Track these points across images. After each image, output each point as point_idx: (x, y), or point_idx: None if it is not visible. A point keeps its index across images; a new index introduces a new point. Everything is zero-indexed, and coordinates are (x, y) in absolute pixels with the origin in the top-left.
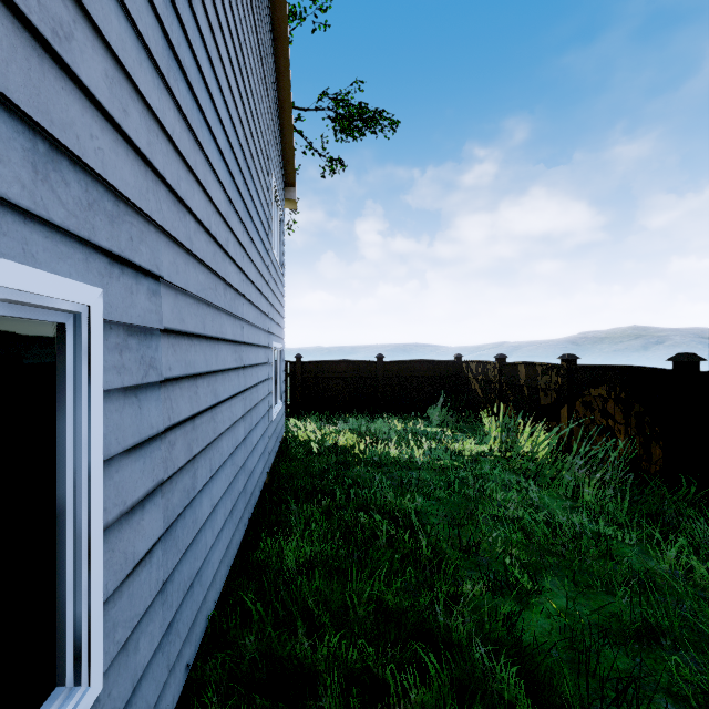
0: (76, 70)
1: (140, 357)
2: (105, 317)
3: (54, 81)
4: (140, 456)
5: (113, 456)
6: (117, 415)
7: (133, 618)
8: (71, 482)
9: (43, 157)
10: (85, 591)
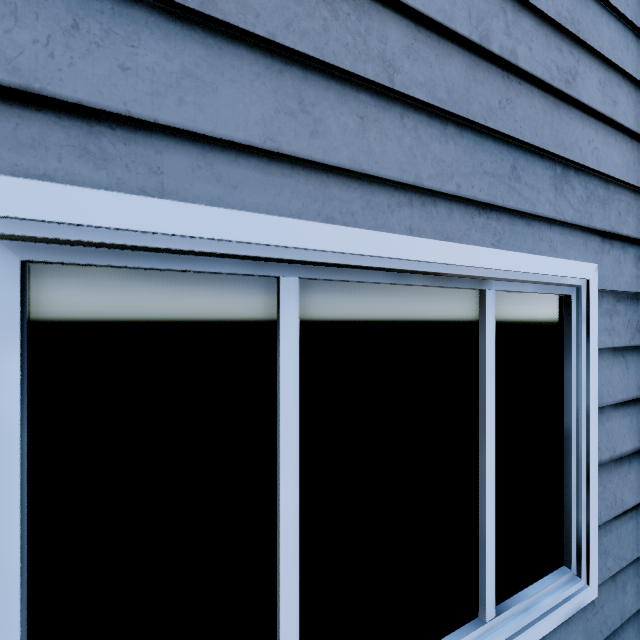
0: (579, 98)
1: (626, 321)
2: (599, 287)
3: (565, 117)
4: (626, 413)
5: (603, 406)
6: (607, 372)
7: (620, 558)
8: (573, 416)
9: (559, 177)
10: (584, 506)
